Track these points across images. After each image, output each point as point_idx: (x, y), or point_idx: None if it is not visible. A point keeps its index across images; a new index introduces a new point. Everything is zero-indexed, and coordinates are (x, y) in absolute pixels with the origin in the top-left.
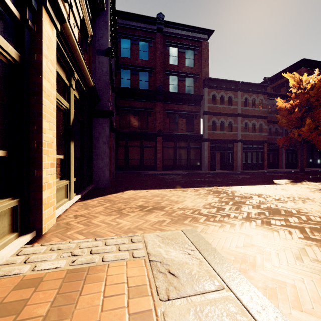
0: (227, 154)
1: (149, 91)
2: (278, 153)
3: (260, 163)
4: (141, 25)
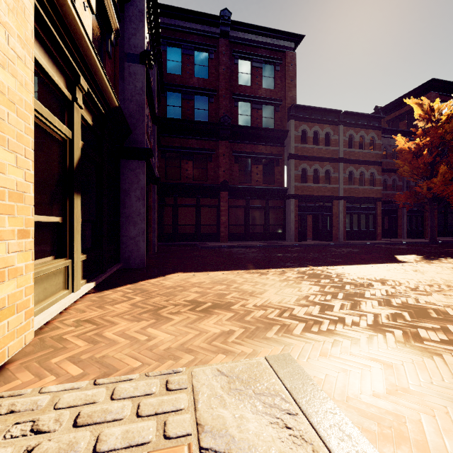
0: (324, 217)
1: (209, 123)
2: (396, 216)
3: (371, 230)
4: (197, 26)
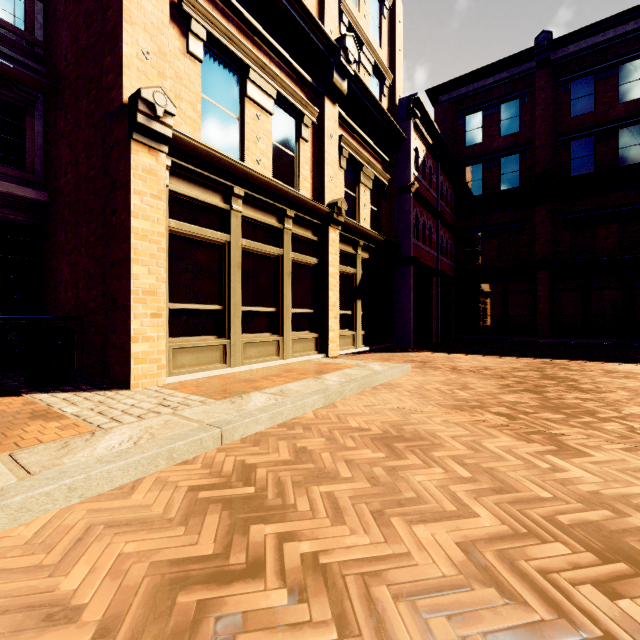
0: None
1: (518, 189)
2: None
3: None
4: (501, 76)
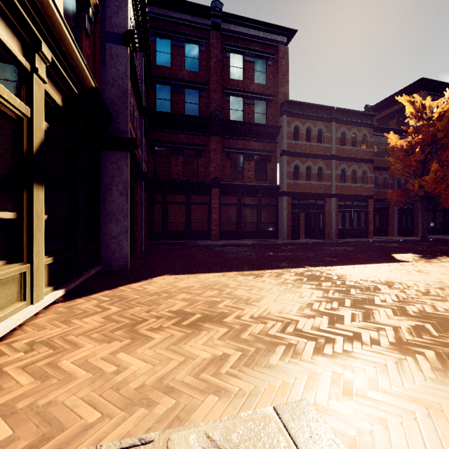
0: (316, 215)
1: (200, 118)
2: (387, 214)
3: (363, 228)
4: (187, 17)
